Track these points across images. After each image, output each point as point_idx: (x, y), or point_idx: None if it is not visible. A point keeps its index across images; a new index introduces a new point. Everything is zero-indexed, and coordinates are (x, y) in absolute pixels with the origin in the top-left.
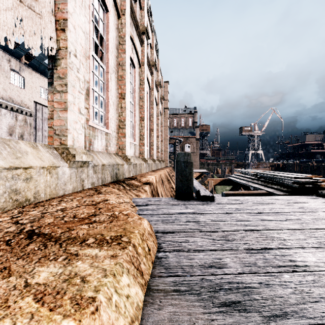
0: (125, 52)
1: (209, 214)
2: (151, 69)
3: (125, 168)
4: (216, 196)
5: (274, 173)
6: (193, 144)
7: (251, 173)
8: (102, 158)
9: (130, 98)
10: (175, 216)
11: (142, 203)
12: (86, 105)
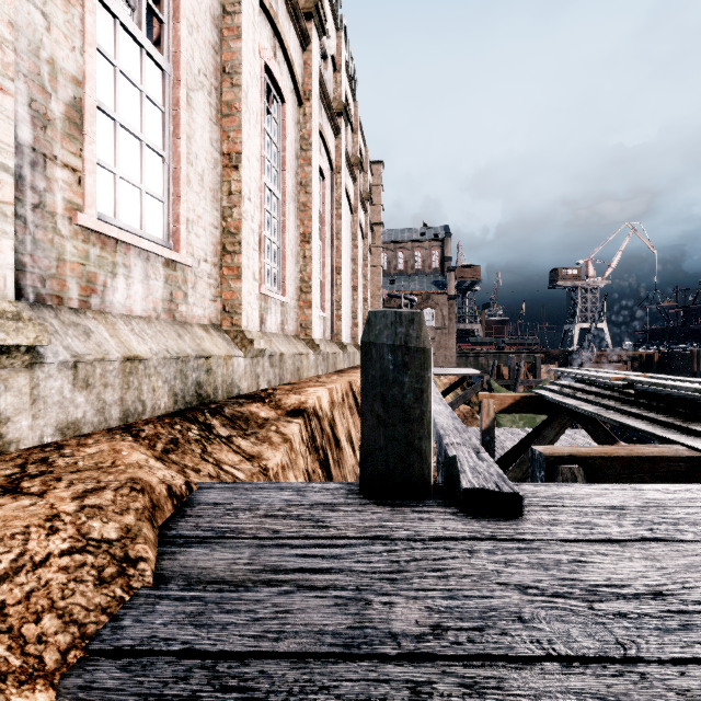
0: (240, 35)
1: (520, 663)
2: (333, 118)
3: (239, 366)
4: (499, 434)
5: (700, 384)
6: (441, 309)
7: (611, 383)
8: (137, 336)
9: (268, 180)
10: (301, 694)
11: (209, 526)
12: (65, 158)
